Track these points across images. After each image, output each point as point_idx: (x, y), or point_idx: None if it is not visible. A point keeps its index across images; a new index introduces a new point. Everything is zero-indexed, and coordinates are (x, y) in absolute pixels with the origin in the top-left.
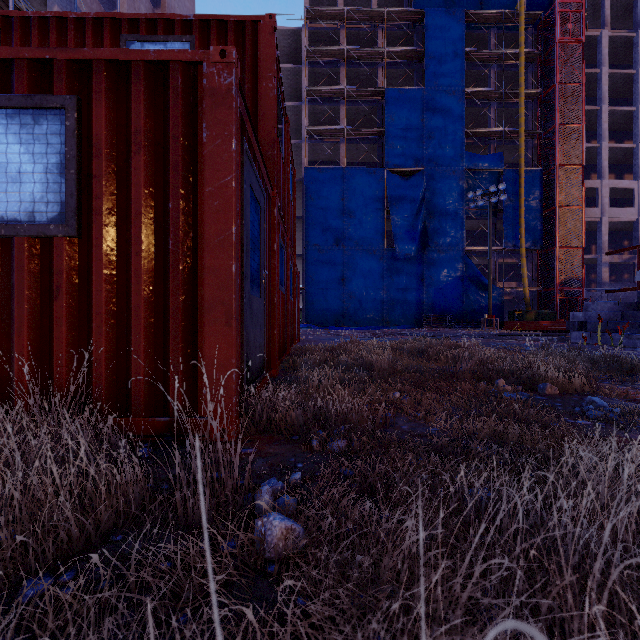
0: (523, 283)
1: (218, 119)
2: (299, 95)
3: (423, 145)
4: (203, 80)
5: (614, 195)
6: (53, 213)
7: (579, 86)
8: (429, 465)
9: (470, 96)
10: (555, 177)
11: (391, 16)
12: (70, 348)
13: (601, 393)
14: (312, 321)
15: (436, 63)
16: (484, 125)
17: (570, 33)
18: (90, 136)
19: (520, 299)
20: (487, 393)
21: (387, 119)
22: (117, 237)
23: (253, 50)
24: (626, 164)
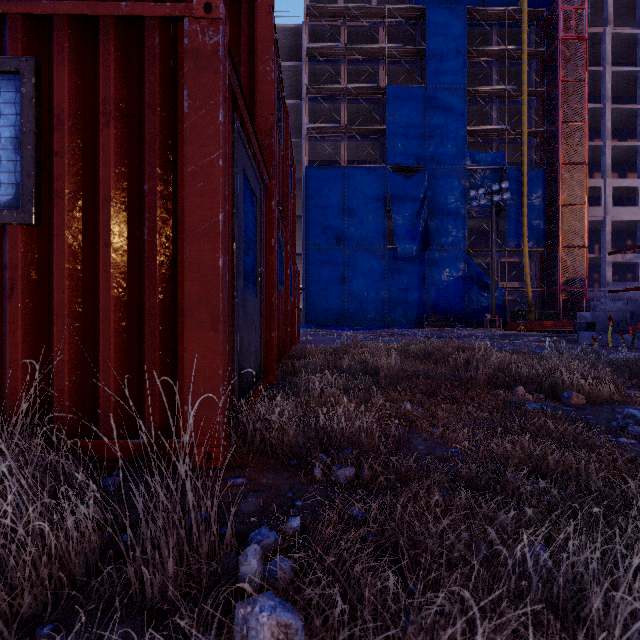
0: (526, 283)
1: (202, 85)
2: (299, 93)
3: (424, 143)
4: (184, 39)
5: (617, 194)
6: (7, 197)
7: (582, 84)
8: (461, 507)
9: (472, 94)
10: (558, 176)
11: (392, 13)
12: (27, 356)
13: (633, 403)
14: (312, 321)
15: (438, 60)
16: (486, 123)
17: (573, 30)
18: (51, 106)
19: (522, 299)
20: (508, 403)
21: (388, 117)
22: (83, 225)
23: (249, 31)
24: (629, 163)
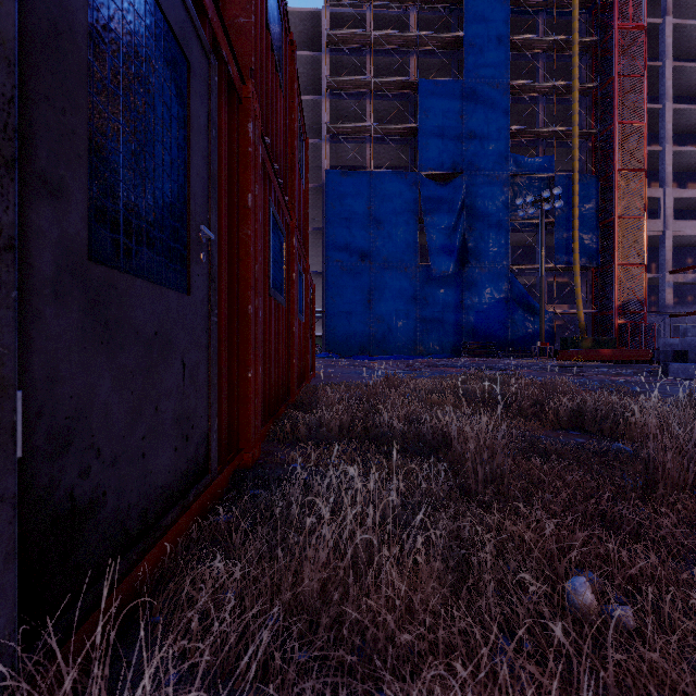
0: (577, 306)
1: None
2: (319, 89)
3: (462, 146)
4: None
5: (677, 206)
6: None
7: (641, 79)
8: None
9: (516, 90)
10: (614, 183)
11: None
12: None
13: None
14: (334, 349)
15: (477, 51)
16: (530, 125)
17: (631, 18)
18: None
19: (571, 324)
20: None
21: (421, 115)
22: None
23: None
24: (690, 171)
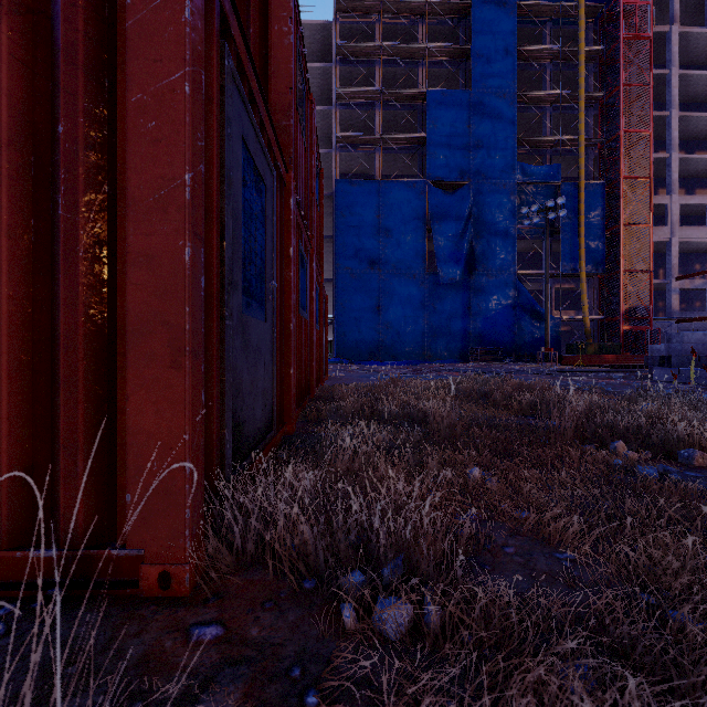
0: (583, 312)
1: None
2: (329, 99)
3: (469, 155)
4: None
5: (684, 213)
6: None
7: (646, 88)
8: None
9: (523, 99)
10: (619, 191)
11: (433, 8)
12: None
13: None
14: (343, 355)
15: (484, 62)
16: (538, 133)
17: (636, 28)
18: None
19: (578, 330)
20: (612, 467)
21: (429, 125)
22: None
23: None
24: (698, 178)
